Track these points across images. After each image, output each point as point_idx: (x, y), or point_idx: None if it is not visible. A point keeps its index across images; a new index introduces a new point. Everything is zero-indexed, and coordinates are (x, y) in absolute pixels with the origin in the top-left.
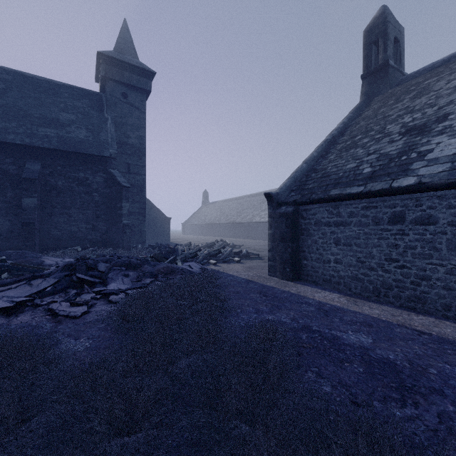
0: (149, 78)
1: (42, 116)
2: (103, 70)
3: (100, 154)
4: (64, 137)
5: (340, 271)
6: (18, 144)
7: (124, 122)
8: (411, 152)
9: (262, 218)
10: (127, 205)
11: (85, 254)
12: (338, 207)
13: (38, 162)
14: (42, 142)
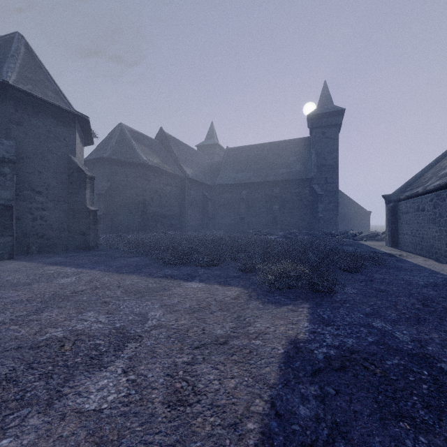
0: (340, 114)
1: (280, 163)
2: (310, 125)
3: (306, 178)
4: (289, 172)
5: (407, 239)
6: (271, 181)
7: (323, 151)
8: (443, 169)
9: None
10: (321, 205)
11: None
12: (406, 203)
13: (279, 187)
14: (280, 178)
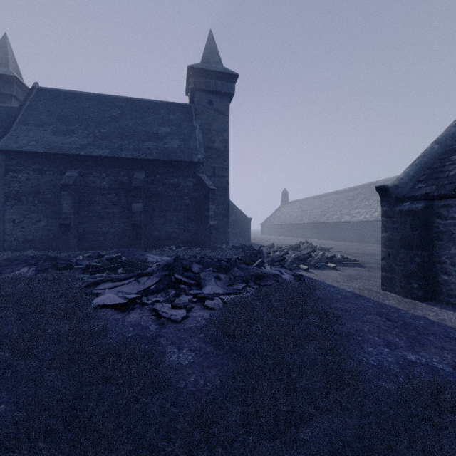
0: (232, 81)
1: (145, 132)
2: (192, 83)
3: (190, 161)
4: (162, 148)
5: None
6: (129, 158)
7: (210, 128)
8: None
9: (353, 217)
10: (213, 207)
11: (178, 252)
12: None
13: (143, 172)
14: (146, 155)
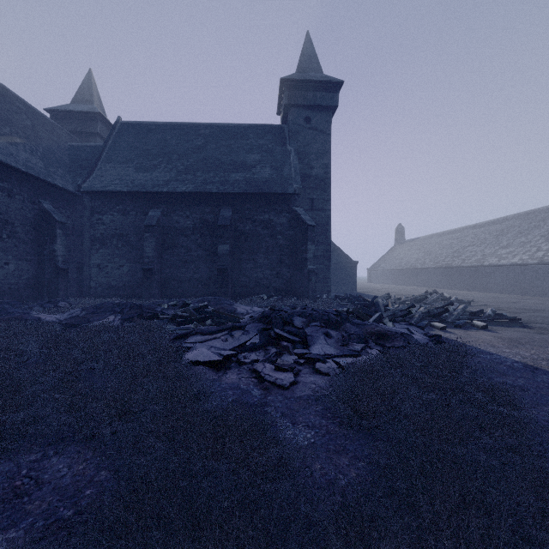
0: (335, 90)
1: (232, 162)
2: (286, 98)
3: (284, 192)
4: (251, 180)
5: None
6: (215, 192)
7: (307, 151)
8: None
9: (502, 259)
10: (312, 247)
11: (270, 303)
12: None
13: (230, 208)
14: (233, 188)
